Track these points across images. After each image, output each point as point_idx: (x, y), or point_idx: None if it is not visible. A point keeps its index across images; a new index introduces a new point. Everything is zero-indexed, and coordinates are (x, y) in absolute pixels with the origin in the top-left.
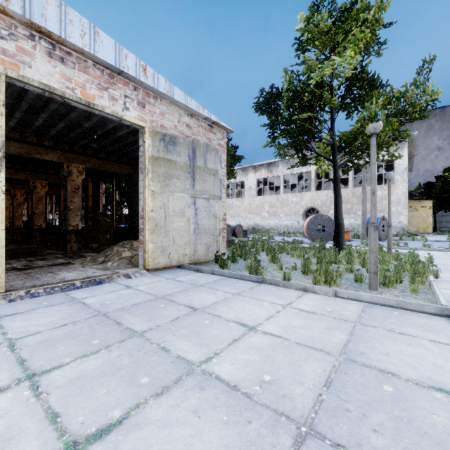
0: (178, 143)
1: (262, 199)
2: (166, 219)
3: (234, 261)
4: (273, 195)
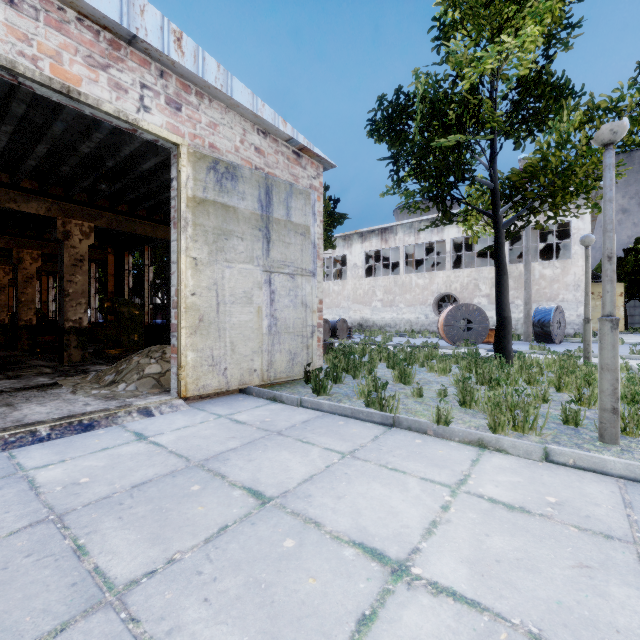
0: (241, 178)
1: (373, 281)
2: (219, 308)
3: (337, 380)
4: (390, 276)
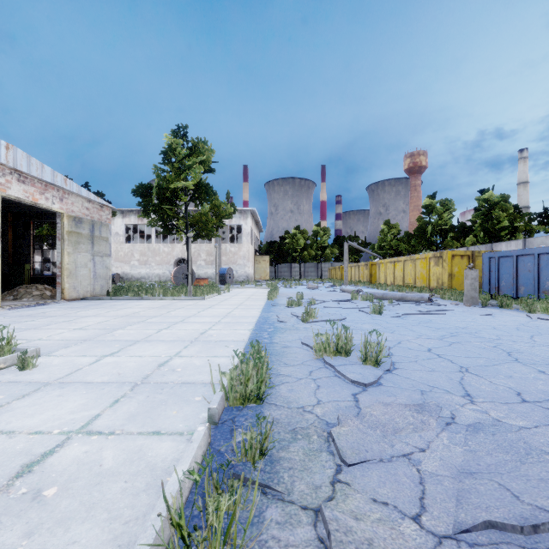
0: (84, 222)
1: (132, 247)
2: (76, 269)
3: (121, 295)
4: (145, 244)
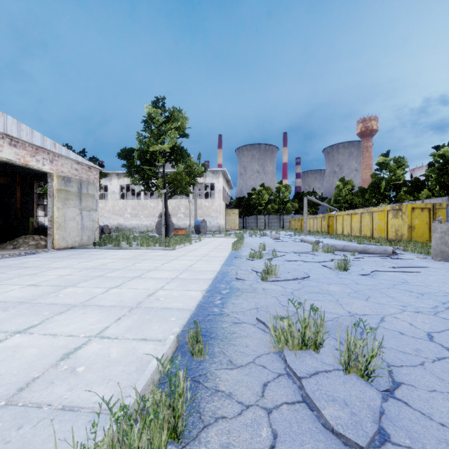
0: (72, 181)
1: (125, 202)
2: (65, 222)
3: (105, 244)
4: (135, 200)
